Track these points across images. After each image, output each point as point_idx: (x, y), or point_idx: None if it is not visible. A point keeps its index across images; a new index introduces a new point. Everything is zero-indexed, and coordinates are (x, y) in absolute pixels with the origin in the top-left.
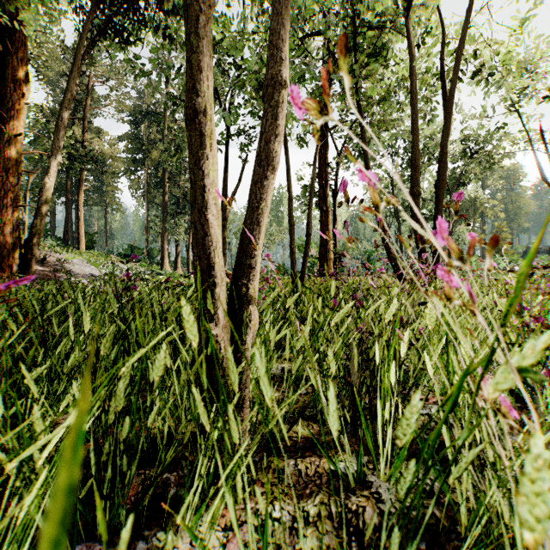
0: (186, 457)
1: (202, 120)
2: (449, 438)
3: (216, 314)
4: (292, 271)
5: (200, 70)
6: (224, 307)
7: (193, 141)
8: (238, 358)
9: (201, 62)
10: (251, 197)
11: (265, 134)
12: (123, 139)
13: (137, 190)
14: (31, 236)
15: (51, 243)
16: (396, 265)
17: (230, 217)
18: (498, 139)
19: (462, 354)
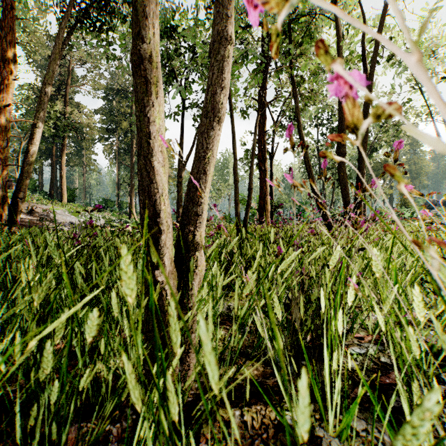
0: (131, 405)
1: (147, 67)
2: (406, 396)
3: (161, 260)
4: (237, 219)
5: (145, 17)
6: (171, 253)
7: (139, 88)
8: (184, 304)
9: (146, 8)
10: (198, 147)
11: (211, 87)
12: (98, 112)
13: (109, 153)
14: (18, 190)
15: (39, 197)
16: (325, 214)
17: (186, 176)
18: (405, 112)
19: (415, 304)
